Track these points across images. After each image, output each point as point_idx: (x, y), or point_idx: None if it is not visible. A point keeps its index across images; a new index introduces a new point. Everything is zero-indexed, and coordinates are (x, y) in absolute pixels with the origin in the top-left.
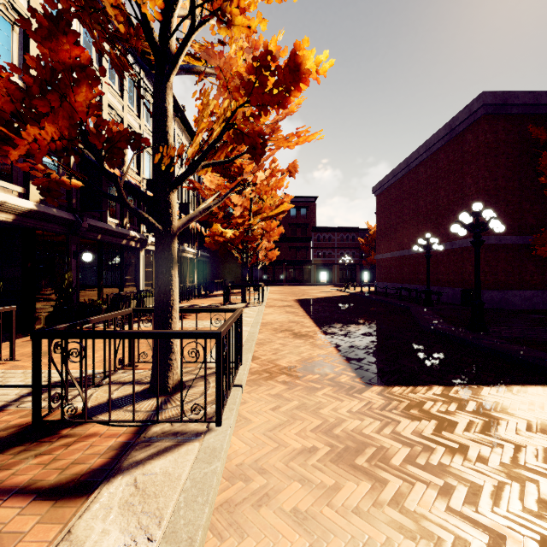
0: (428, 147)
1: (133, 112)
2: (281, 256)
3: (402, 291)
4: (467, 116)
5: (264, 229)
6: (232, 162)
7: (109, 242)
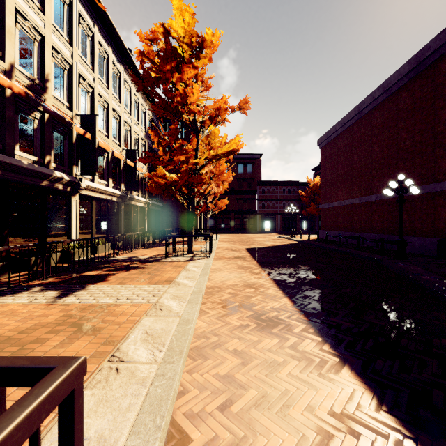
0: (386, 88)
1: (62, 36)
2: (230, 207)
3: (351, 240)
4: (443, 42)
5: (212, 172)
6: (175, 92)
7: (19, 181)
